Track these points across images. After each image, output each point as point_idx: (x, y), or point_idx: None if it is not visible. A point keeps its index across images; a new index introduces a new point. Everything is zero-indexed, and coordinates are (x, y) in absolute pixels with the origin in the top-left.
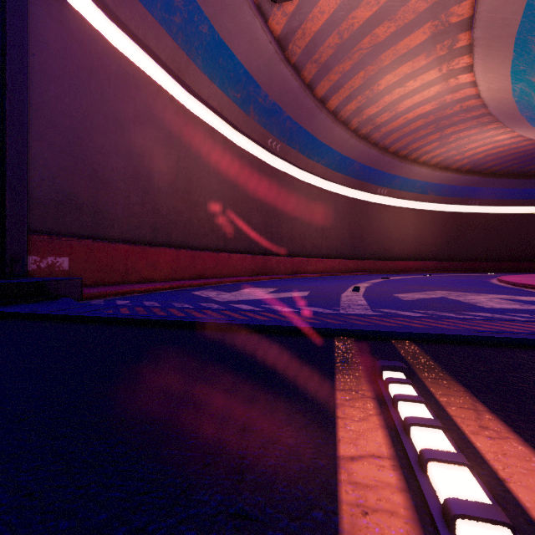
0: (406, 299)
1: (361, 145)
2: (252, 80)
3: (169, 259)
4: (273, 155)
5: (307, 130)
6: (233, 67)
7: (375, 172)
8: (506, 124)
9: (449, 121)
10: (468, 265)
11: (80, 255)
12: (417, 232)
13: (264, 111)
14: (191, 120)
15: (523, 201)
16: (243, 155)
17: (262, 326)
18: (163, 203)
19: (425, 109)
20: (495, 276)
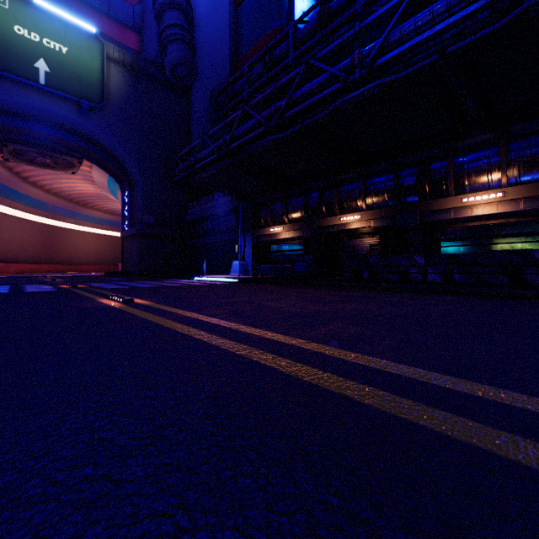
0: None
1: (53, 197)
2: None
3: None
4: None
5: (12, 188)
6: None
7: (65, 210)
8: None
9: (105, 198)
10: None
11: None
12: (97, 248)
13: None
14: None
15: None
16: None
17: (27, 277)
18: None
19: (90, 192)
20: None
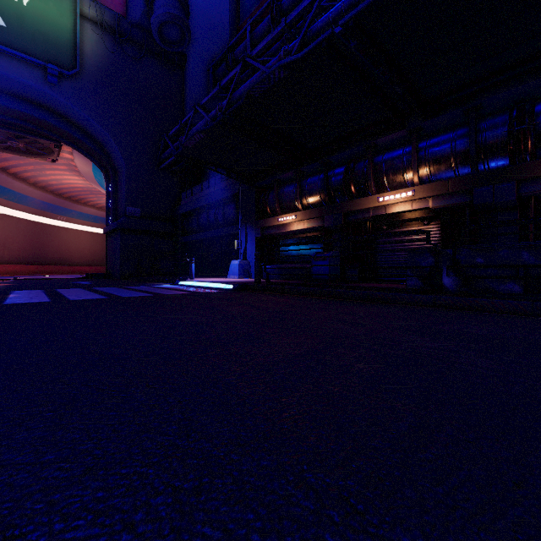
0: None
1: (39, 192)
2: None
3: None
4: None
5: None
6: None
7: (55, 206)
8: None
9: (97, 193)
10: None
11: None
12: (92, 247)
13: None
14: None
15: None
16: None
17: None
18: None
19: (80, 186)
20: None
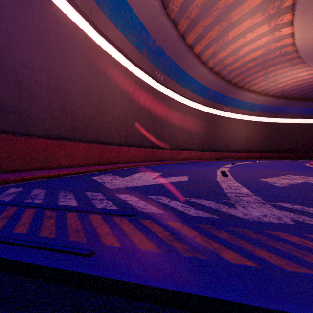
0: (280, 186)
1: (214, 78)
2: (144, 29)
3: (83, 150)
4: (158, 83)
5: (180, 67)
6: (131, 18)
7: (222, 96)
8: (308, 64)
9: (271, 63)
10: (278, 155)
11: (0, 146)
12: (247, 135)
13: (152, 52)
14: (101, 54)
15: (312, 115)
16: (138, 81)
17: (138, 286)
18: (79, 110)
19: (256, 54)
20: (301, 162)
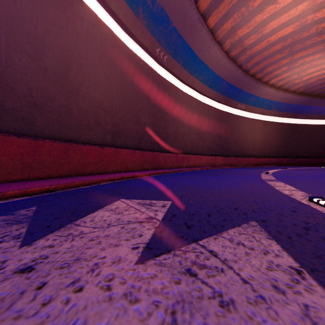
0: None
1: (230, 66)
2: None
3: (18, 151)
4: (161, 66)
5: (189, 46)
6: None
7: (237, 91)
8: None
9: (301, 45)
10: (298, 161)
11: None
12: (264, 137)
13: (152, 17)
14: None
15: None
16: (133, 57)
17: None
18: (18, 78)
19: (286, 32)
20: None
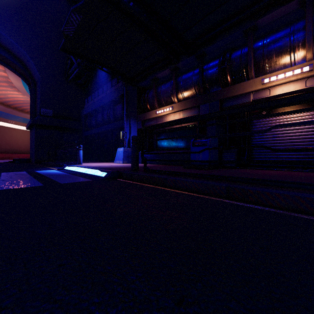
0: None
1: None
2: None
3: None
4: None
5: None
6: None
7: (5, 113)
8: None
9: None
10: None
11: None
12: None
13: None
14: None
15: None
16: None
17: None
18: None
19: (21, 99)
20: None
